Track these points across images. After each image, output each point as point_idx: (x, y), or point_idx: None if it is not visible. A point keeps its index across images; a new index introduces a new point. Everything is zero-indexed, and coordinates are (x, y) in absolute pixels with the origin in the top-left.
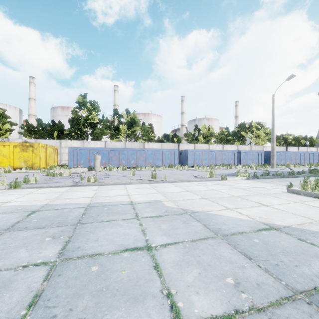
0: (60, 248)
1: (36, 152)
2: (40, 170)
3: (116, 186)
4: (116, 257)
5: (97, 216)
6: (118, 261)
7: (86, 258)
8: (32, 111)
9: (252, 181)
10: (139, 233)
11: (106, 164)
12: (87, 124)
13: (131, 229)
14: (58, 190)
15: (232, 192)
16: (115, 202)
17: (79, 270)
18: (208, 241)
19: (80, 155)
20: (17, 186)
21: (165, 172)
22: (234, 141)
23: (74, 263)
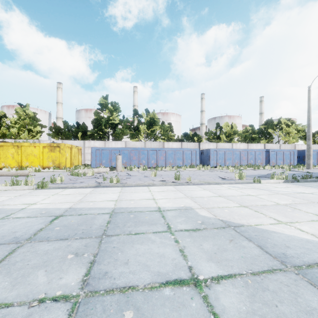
0: (83, 273)
1: (62, 152)
2: (65, 169)
3: (139, 188)
4: (156, 296)
5: (123, 225)
6: (159, 304)
7: (117, 293)
8: (59, 114)
9: (292, 184)
10: (177, 255)
11: (127, 164)
12: (108, 125)
13: (166, 248)
14: (81, 191)
15: (274, 198)
16: (141, 207)
17: (109, 316)
18: (277, 276)
19: (103, 155)
20: (44, 186)
21: (187, 172)
22: (260, 140)
23: (101, 302)
